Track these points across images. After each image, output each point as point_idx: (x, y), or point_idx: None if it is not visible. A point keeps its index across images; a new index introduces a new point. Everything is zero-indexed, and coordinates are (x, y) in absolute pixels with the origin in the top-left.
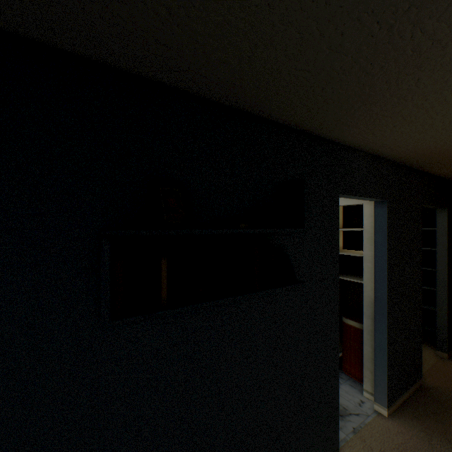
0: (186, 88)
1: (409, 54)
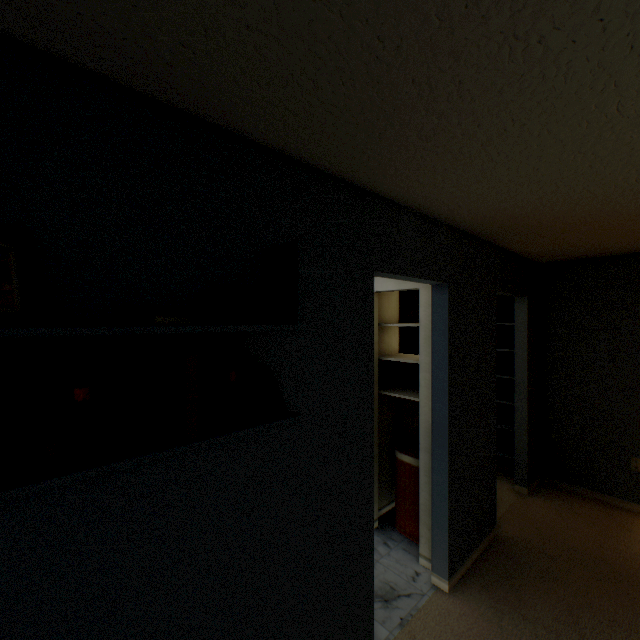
0: (43, 44)
1: (436, 23)
